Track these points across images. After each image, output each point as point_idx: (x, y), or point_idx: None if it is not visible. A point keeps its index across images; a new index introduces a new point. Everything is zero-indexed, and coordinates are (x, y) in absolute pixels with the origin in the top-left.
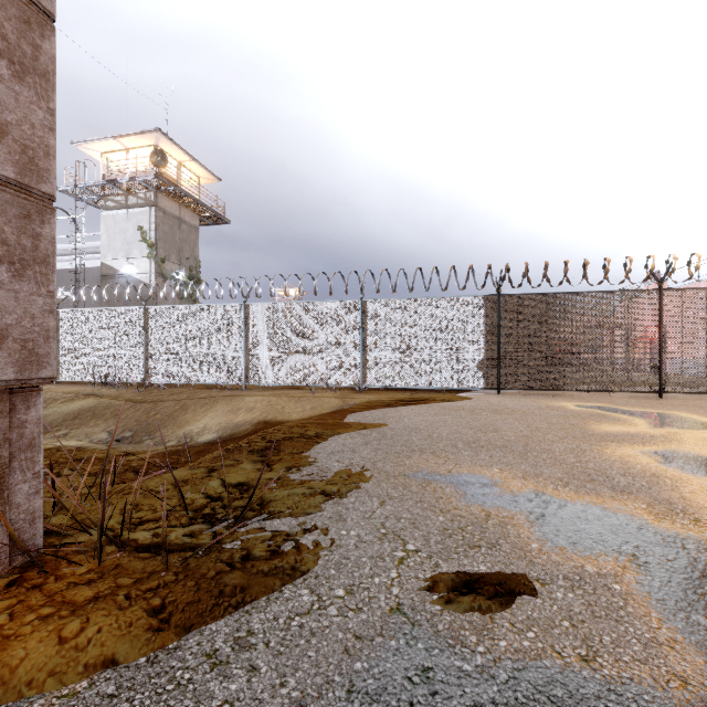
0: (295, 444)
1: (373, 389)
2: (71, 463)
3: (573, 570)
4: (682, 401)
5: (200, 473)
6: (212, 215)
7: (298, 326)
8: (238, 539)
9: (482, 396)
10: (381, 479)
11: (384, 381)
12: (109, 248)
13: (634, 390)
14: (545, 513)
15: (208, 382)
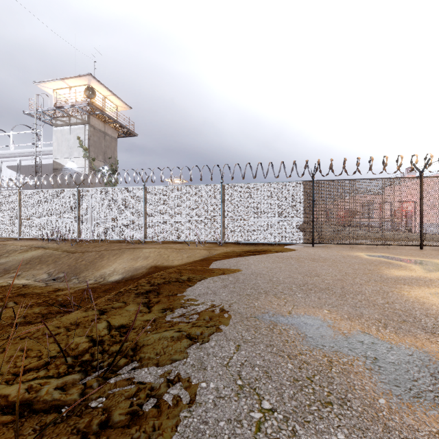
0: (172, 287)
1: (229, 243)
2: (16, 297)
3: (432, 438)
4: (436, 252)
5: (92, 315)
6: (126, 131)
7: (180, 201)
8: (104, 395)
9: (302, 248)
10: (236, 321)
11: (237, 238)
12: (58, 151)
13: (401, 244)
14: (378, 358)
15: (119, 239)
